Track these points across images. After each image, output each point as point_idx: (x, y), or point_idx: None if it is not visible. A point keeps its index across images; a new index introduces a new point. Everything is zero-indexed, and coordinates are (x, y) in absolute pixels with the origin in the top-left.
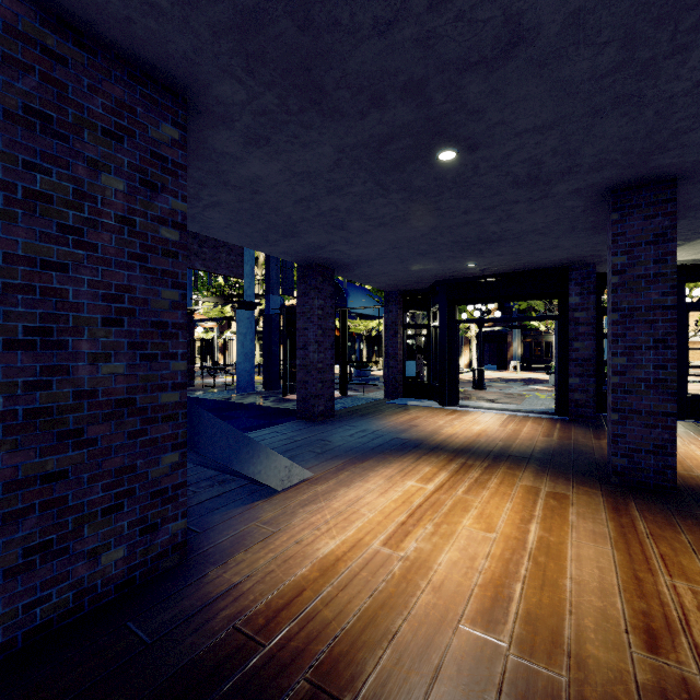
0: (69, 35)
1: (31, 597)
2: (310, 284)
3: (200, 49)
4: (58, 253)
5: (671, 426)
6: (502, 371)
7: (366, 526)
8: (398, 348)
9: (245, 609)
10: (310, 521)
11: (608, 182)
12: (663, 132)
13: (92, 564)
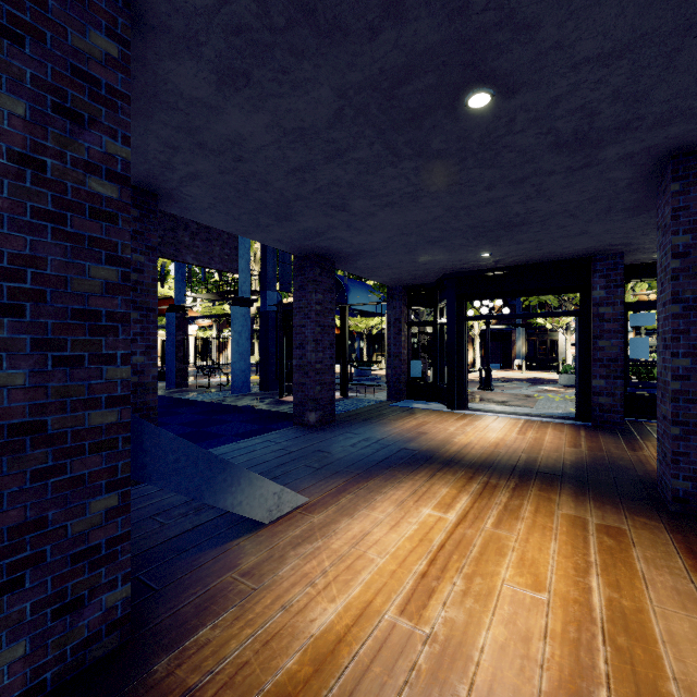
0: None
1: None
2: (307, 277)
3: None
4: None
5: None
6: (506, 370)
7: (376, 580)
8: (402, 347)
9: None
10: (302, 570)
11: (671, 143)
12: None
13: None
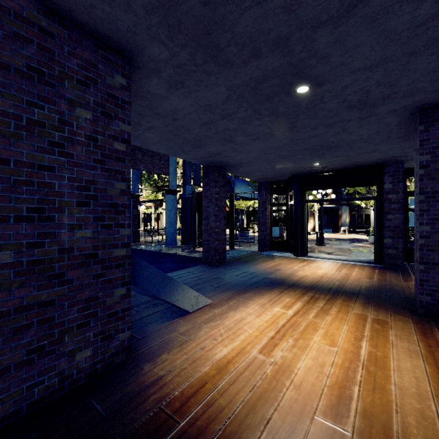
0: (55, 19)
1: (31, 381)
2: (210, 178)
3: (138, 24)
4: (48, 159)
5: None
6: (335, 233)
7: (248, 339)
8: (267, 218)
9: (167, 395)
10: (210, 333)
11: (417, 103)
12: None
13: (70, 360)
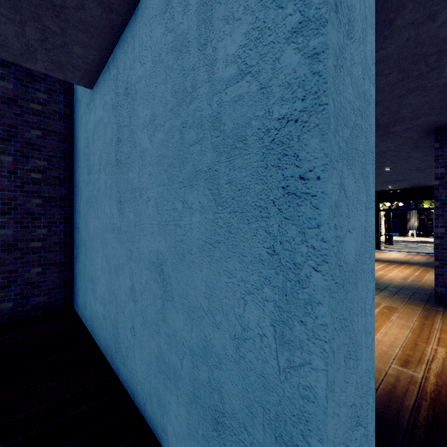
0: None
1: None
2: None
3: None
4: None
5: None
6: (403, 236)
7: None
8: None
9: None
10: None
11: None
12: None
13: None
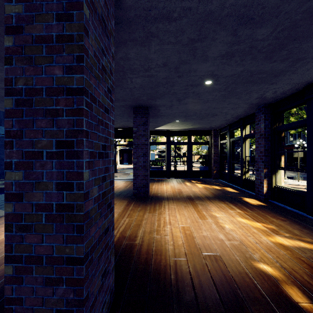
0: None
1: None
2: None
3: None
4: None
5: (147, 179)
6: (130, 165)
7: None
8: None
9: None
10: None
11: (130, 105)
12: (135, 95)
13: None
